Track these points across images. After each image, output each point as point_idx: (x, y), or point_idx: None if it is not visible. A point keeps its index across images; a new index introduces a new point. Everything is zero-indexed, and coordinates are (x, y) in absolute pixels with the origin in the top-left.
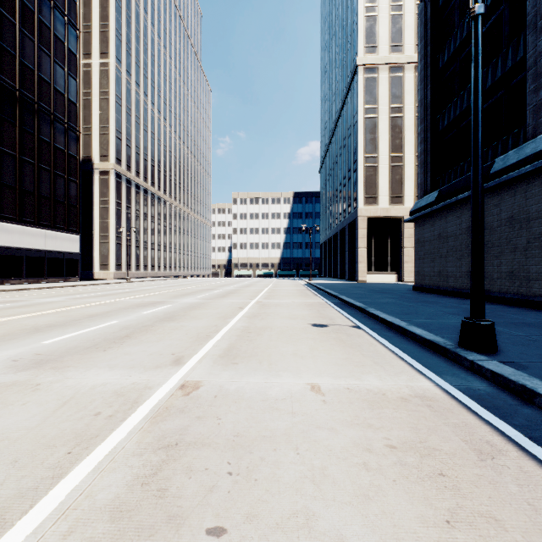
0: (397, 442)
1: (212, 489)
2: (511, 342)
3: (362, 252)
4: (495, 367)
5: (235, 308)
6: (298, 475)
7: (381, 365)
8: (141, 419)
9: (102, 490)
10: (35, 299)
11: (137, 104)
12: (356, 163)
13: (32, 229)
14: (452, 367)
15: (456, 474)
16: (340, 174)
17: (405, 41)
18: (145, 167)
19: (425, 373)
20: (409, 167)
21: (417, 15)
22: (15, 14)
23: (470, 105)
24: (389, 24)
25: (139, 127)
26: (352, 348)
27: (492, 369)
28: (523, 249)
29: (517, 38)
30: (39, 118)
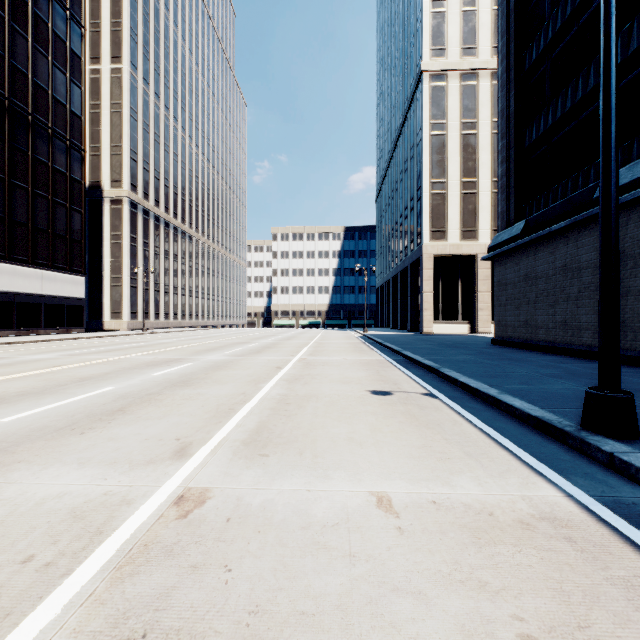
0: (538, 628)
1: None
2: None
3: (428, 298)
4: None
5: (272, 368)
6: None
7: (475, 458)
8: (96, 572)
9: None
10: (20, 356)
11: (157, 119)
12: (421, 189)
13: (25, 268)
14: (579, 460)
15: None
16: (401, 204)
17: (479, 42)
18: (166, 195)
19: (543, 473)
20: (484, 194)
21: (493, 11)
22: (4, 5)
23: (565, 114)
24: (461, 21)
25: (159, 147)
26: (430, 428)
27: None
28: (639, 293)
29: (629, 26)
30: (34, 133)
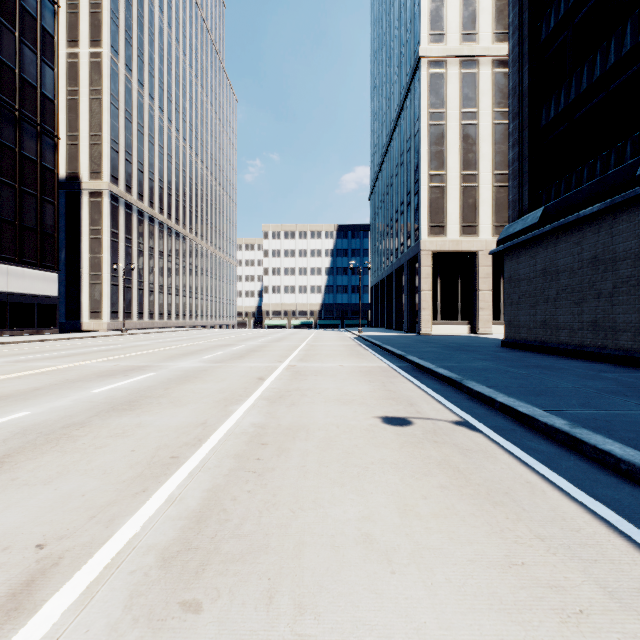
0: None
1: None
2: None
3: (426, 296)
4: None
5: (252, 380)
6: None
7: (636, 609)
8: None
9: None
10: None
11: (140, 109)
12: (419, 182)
13: None
14: None
15: None
16: (397, 199)
17: (480, 28)
18: (150, 189)
19: None
20: (485, 188)
21: None
22: None
23: (593, 84)
24: (461, 6)
25: (142, 138)
26: (498, 505)
27: None
28: None
29: None
30: None
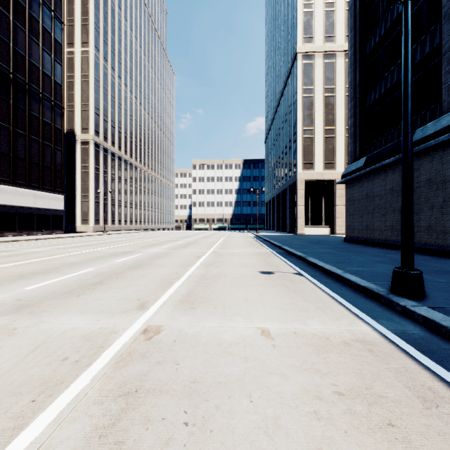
0: (344, 388)
1: (169, 441)
2: (435, 288)
3: (301, 209)
4: (427, 313)
5: (194, 257)
6: (252, 425)
7: (323, 310)
8: (104, 364)
9: (59, 444)
10: (24, 249)
11: (113, 86)
12: (296, 134)
13: (24, 189)
14: (386, 311)
15: (405, 424)
16: (282, 144)
17: (336, 32)
18: (119, 138)
19: (363, 318)
20: (340, 138)
21: (346, 11)
22: (9, 9)
23: (393, 85)
24: (324, 18)
25: (114, 105)
26: (296, 293)
27: (424, 315)
28: (440, 207)
29: (434, 27)
30: (29, 96)
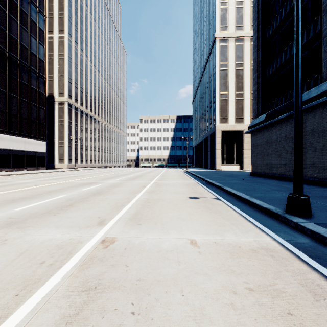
0: (253, 285)
1: None
2: (319, 209)
3: (219, 152)
4: (313, 228)
5: (141, 186)
6: (183, 314)
7: (236, 225)
8: (72, 267)
9: None
10: (16, 181)
11: (81, 62)
12: (215, 97)
13: (16, 137)
14: (283, 226)
15: (301, 313)
16: (205, 105)
17: (244, 23)
18: (86, 100)
19: (266, 231)
20: (247, 100)
21: (252, 7)
22: (6, 6)
23: (286, 61)
24: (235, 12)
25: (82, 76)
26: (216, 213)
27: (311, 229)
28: (320, 149)
29: (316, 18)
30: (21, 69)
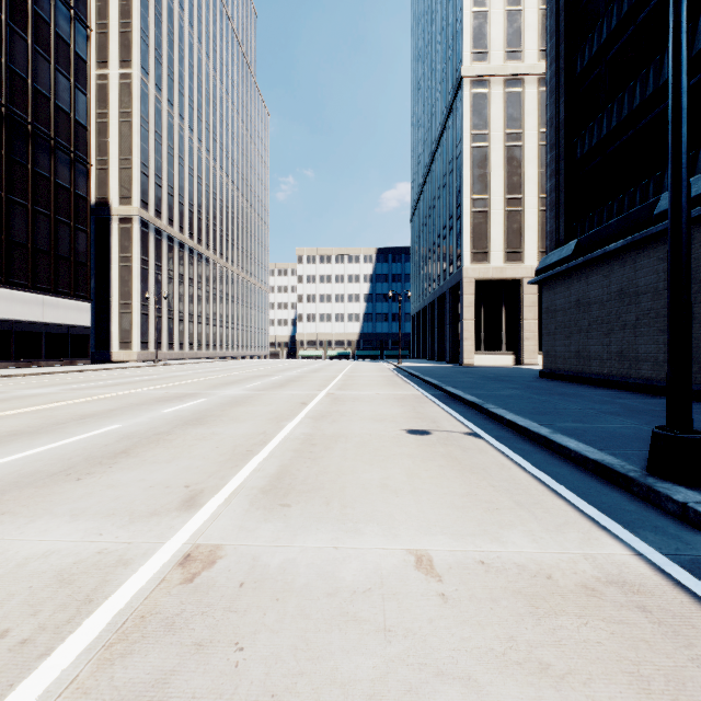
0: None
1: None
2: None
3: (469, 326)
4: None
5: (296, 404)
6: None
7: (528, 508)
8: (81, 651)
9: None
10: (16, 390)
11: (170, 130)
12: (461, 207)
13: (24, 294)
14: (646, 511)
15: None
16: (439, 223)
17: (525, 45)
18: (180, 213)
19: (607, 527)
20: (530, 212)
21: (541, 11)
22: (1, 3)
23: (622, 122)
24: (505, 22)
25: (172, 160)
26: (474, 473)
27: None
28: None
29: (693, 24)
30: (34, 144)
